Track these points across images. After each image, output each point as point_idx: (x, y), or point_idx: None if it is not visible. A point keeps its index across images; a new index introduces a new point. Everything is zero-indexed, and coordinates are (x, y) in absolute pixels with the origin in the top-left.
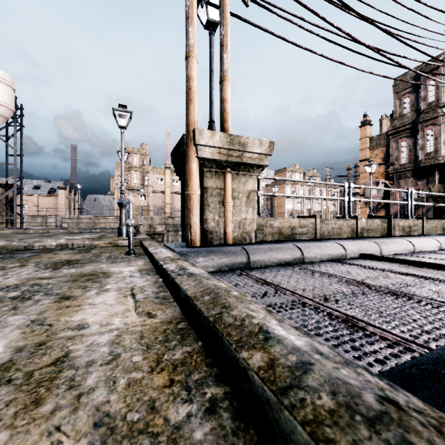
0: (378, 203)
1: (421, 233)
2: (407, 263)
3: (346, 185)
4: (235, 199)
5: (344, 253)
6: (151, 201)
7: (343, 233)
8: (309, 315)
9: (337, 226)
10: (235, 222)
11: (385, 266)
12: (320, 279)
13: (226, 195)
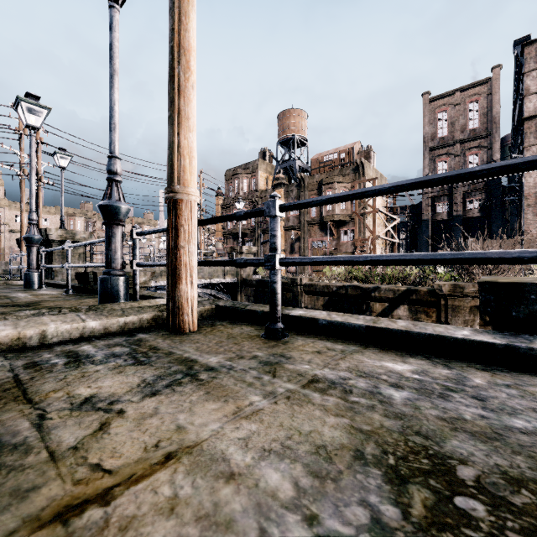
0: None
1: None
2: None
3: None
4: None
5: None
6: (6, 242)
7: None
8: None
9: None
10: None
11: None
12: None
13: None
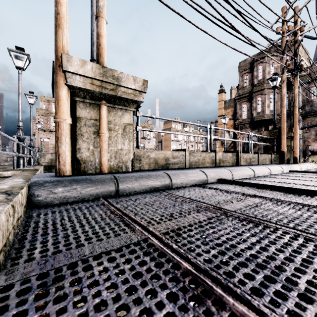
0: (229, 145)
1: (257, 163)
2: (253, 186)
3: (208, 126)
4: (111, 130)
5: (206, 179)
6: None
7: (206, 163)
8: (145, 274)
9: (202, 157)
10: (111, 152)
11: (237, 189)
12: (181, 206)
13: (101, 126)
